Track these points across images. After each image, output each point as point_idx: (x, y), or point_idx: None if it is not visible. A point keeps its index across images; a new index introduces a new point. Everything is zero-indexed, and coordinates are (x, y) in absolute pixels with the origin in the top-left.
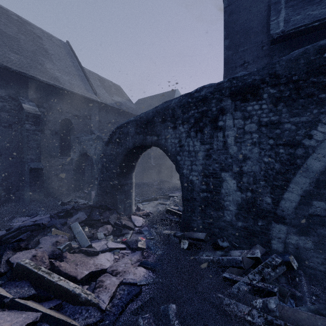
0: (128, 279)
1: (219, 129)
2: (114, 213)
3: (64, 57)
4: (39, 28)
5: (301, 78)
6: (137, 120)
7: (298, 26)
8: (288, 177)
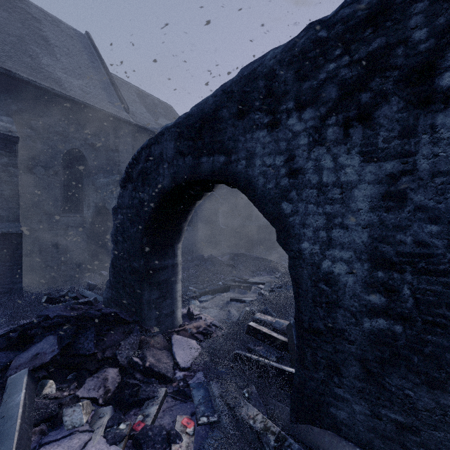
0: None
1: (444, 101)
2: (133, 332)
3: (78, 52)
4: (39, 8)
5: None
6: (181, 124)
7: None
8: None
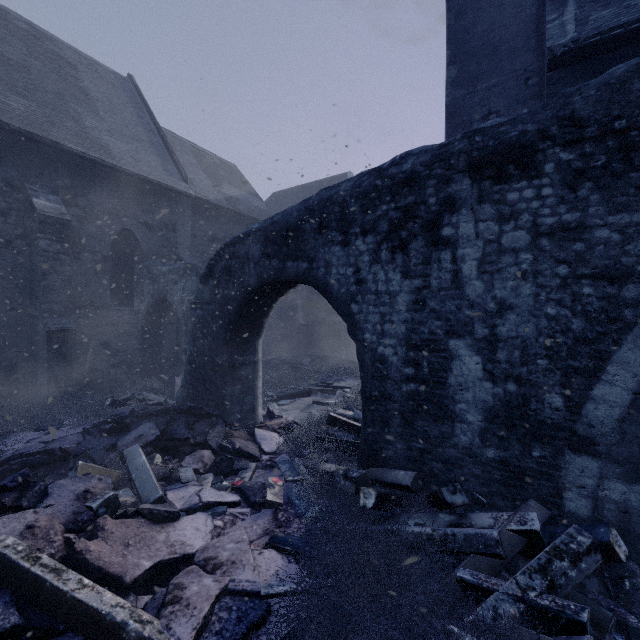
0: (241, 583)
1: (444, 244)
2: (218, 424)
3: (122, 106)
4: (72, 48)
5: (635, 123)
6: (267, 229)
7: (609, 27)
8: (602, 350)
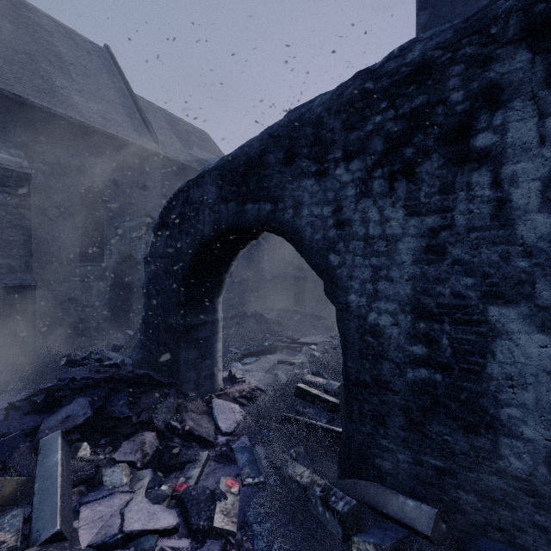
0: None
1: (478, 161)
2: (169, 395)
3: (96, 71)
4: (49, 17)
5: None
6: (223, 167)
7: None
8: None
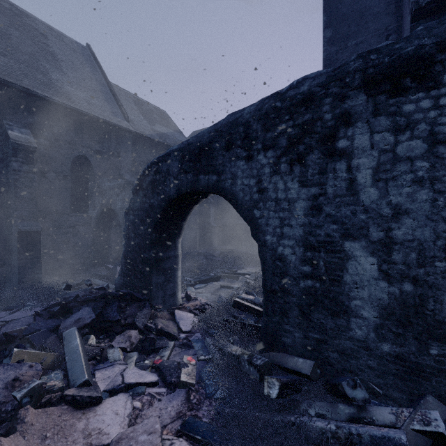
0: None
1: (339, 155)
2: (145, 306)
3: (81, 65)
4: (44, 24)
5: None
6: (184, 149)
7: None
8: None
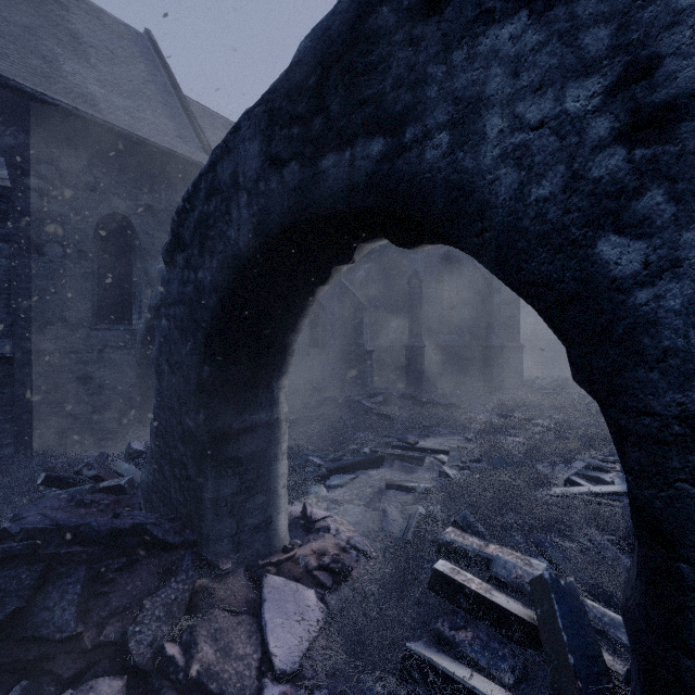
0: None
1: None
2: (177, 571)
3: (129, 59)
4: None
5: None
6: (274, 91)
7: None
8: None
